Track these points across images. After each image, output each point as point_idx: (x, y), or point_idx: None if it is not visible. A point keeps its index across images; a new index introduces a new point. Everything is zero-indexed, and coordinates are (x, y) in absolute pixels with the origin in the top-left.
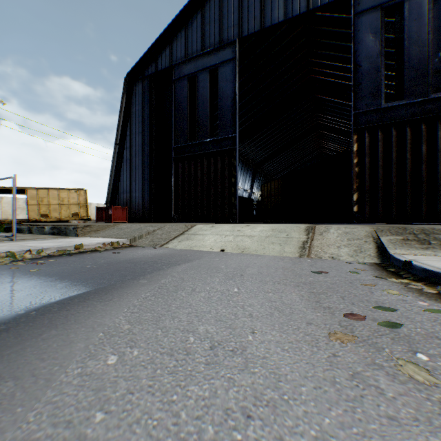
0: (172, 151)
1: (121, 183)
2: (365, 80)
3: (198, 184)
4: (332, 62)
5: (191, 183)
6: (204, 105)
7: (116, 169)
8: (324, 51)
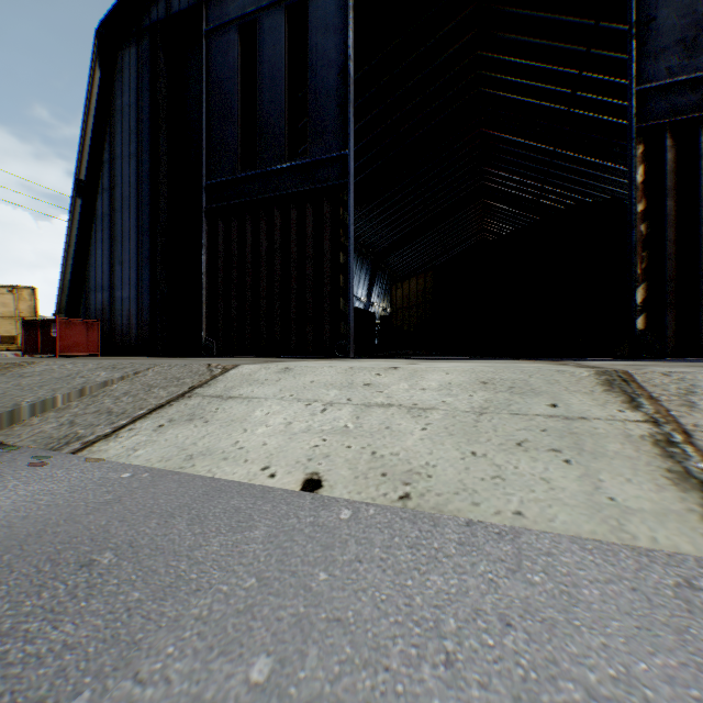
0: (202, 195)
1: (92, 269)
2: (666, 11)
3: (262, 268)
4: (522, 59)
5: (245, 266)
6: (276, 86)
7: (81, 237)
8: (509, 34)
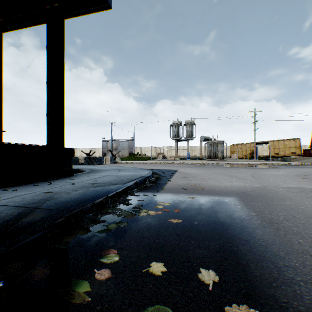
0: None
1: None
2: None
3: None
4: None
5: None
6: None
7: None
8: None
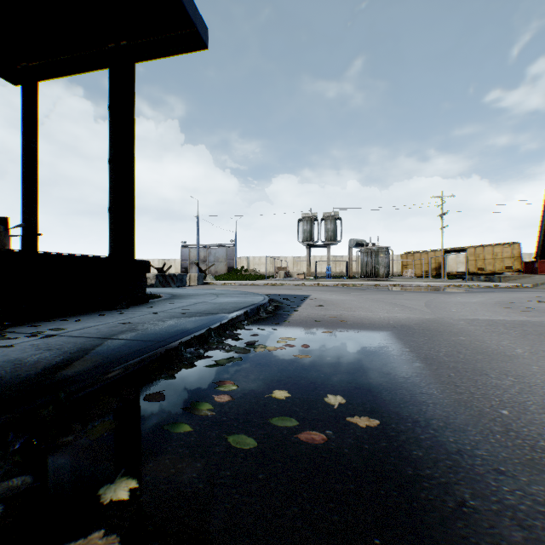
0: None
1: None
2: None
3: None
4: None
5: None
6: None
7: (544, 224)
8: None
